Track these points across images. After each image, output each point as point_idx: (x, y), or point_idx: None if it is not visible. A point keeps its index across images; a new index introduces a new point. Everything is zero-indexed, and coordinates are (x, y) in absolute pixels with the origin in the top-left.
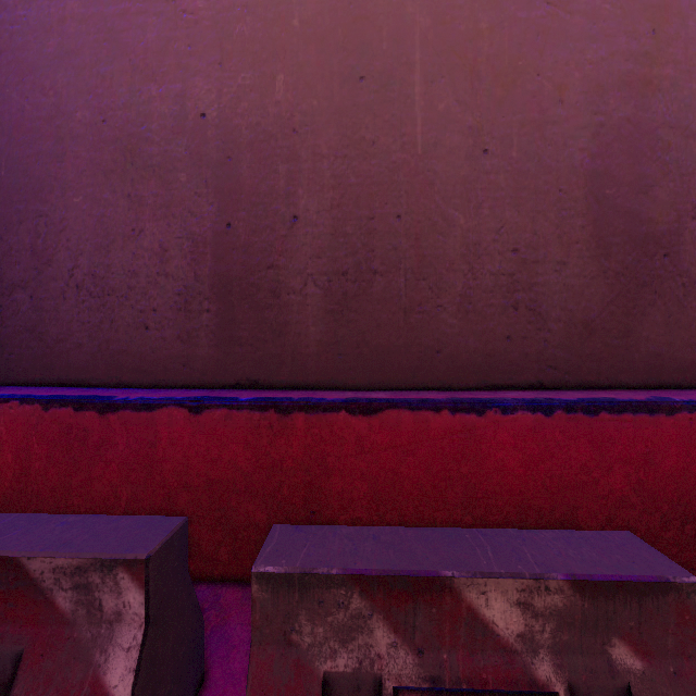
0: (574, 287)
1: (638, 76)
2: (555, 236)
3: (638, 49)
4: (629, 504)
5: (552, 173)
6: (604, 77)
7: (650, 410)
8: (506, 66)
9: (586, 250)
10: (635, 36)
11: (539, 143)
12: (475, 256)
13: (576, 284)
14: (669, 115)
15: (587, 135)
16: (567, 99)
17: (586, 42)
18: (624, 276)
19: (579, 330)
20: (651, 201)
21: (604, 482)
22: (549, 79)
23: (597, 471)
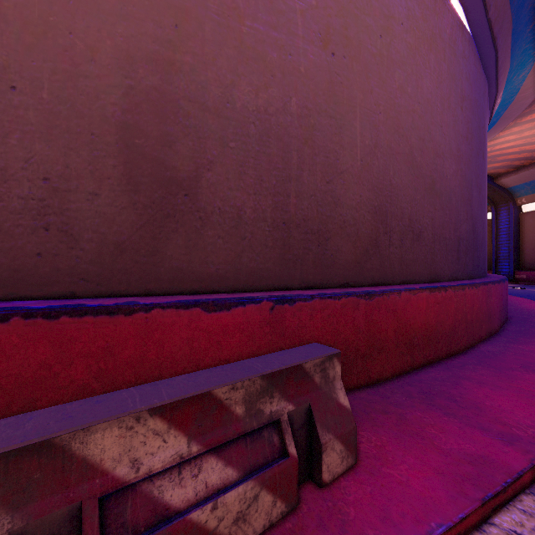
0: (106, 214)
1: (164, 57)
2: (87, 171)
3: (164, 36)
4: (90, 389)
5: (85, 118)
6: (134, 50)
7: (111, 312)
8: (36, 18)
9: (118, 185)
10: (161, 25)
11: (72, 91)
12: (1, 180)
13: (109, 212)
14: (189, 92)
15: (119, 93)
16: (99, 60)
17: (118, 19)
18: (152, 209)
19: (111, 249)
20: (175, 154)
21: (65, 374)
22: (82, 40)
23: (58, 366)
